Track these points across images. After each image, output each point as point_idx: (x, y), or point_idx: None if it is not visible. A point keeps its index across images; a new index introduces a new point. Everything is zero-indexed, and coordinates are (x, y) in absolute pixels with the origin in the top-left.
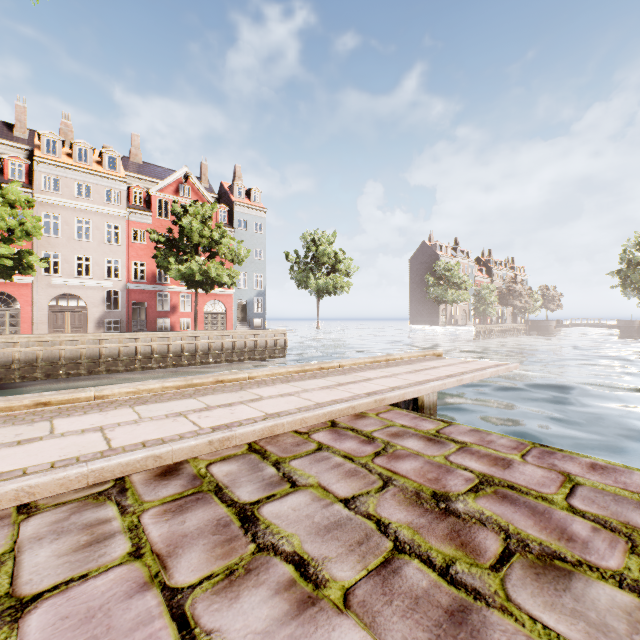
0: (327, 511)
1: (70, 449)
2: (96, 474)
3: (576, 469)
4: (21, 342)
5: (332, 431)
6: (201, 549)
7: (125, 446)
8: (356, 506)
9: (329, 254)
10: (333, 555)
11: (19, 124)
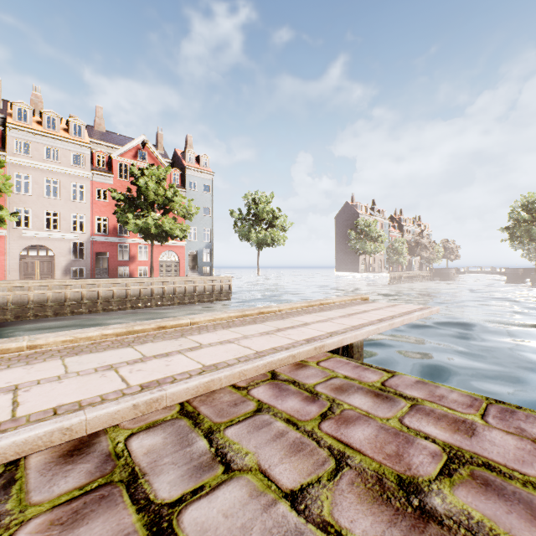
0: (269, 517)
1: None
2: None
3: None
4: None
5: (272, 385)
6: None
7: (32, 414)
8: (306, 506)
9: (267, 211)
10: None
11: None
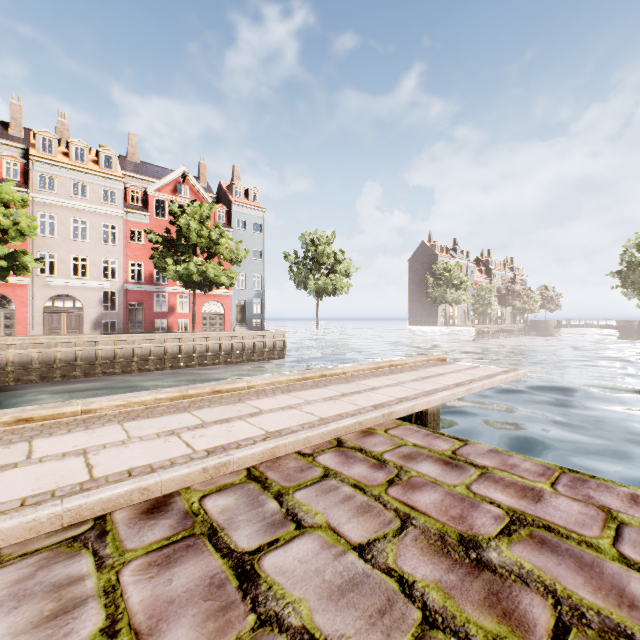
0: (339, 564)
1: (46, 480)
2: (72, 513)
3: (616, 502)
4: (15, 344)
5: (339, 452)
6: (190, 623)
7: (108, 475)
8: (373, 556)
9: (328, 254)
10: (350, 632)
11: (14, 122)
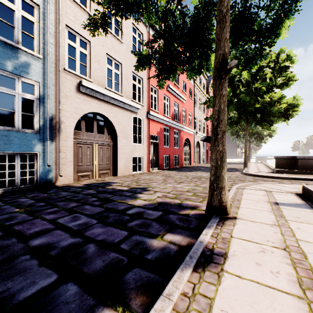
0: None
1: None
2: None
3: None
4: None
5: None
6: None
7: None
8: None
9: None
10: None
11: None
